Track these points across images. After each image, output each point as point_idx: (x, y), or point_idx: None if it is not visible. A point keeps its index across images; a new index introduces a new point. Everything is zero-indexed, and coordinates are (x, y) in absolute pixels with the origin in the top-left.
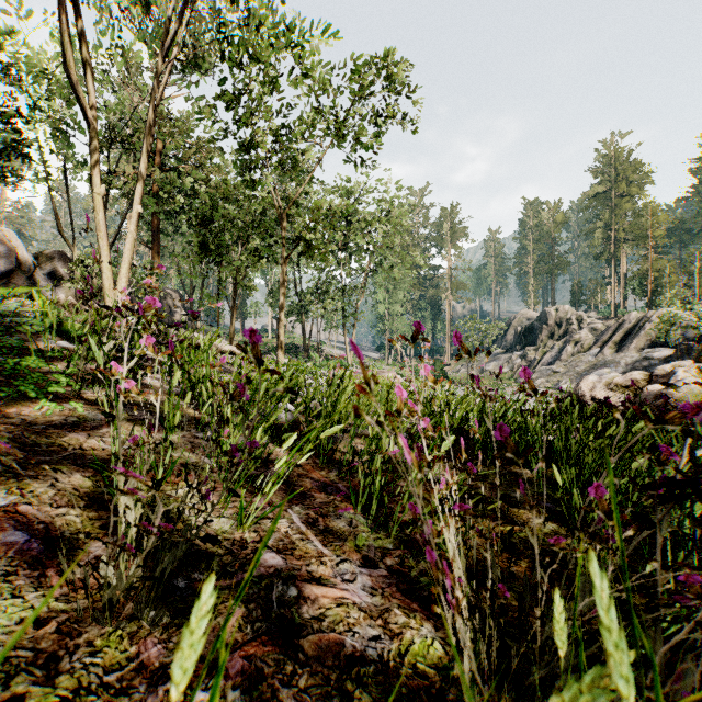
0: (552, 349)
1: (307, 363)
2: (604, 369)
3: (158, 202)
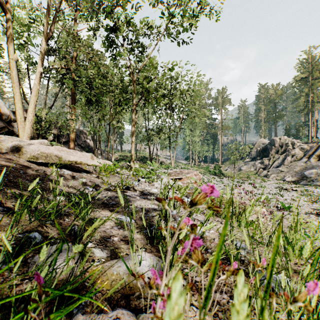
0: (278, 159)
1: (151, 166)
2: (312, 170)
3: (74, 83)
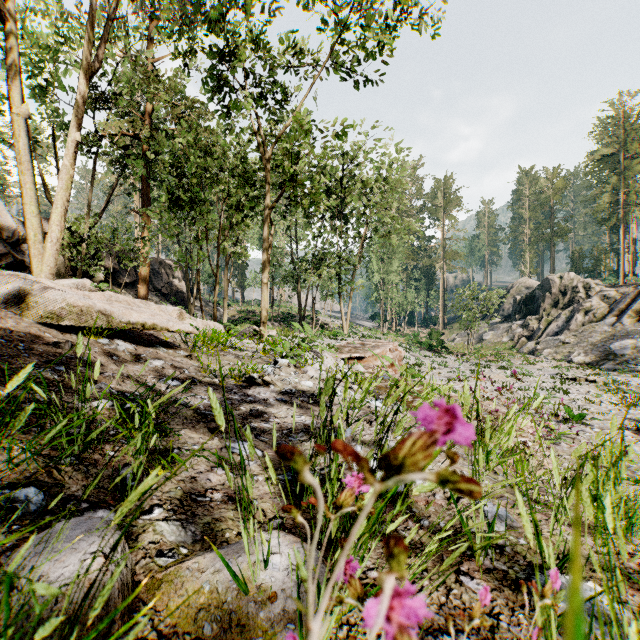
0: (558, 318)
1: (302, 333)
2: (627, 340)
3: (146, 165)
